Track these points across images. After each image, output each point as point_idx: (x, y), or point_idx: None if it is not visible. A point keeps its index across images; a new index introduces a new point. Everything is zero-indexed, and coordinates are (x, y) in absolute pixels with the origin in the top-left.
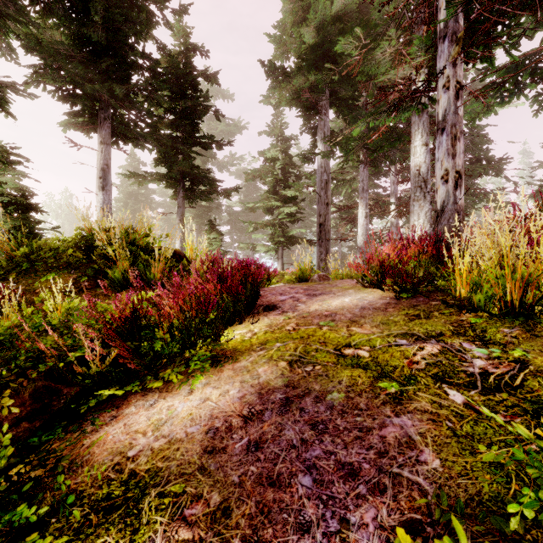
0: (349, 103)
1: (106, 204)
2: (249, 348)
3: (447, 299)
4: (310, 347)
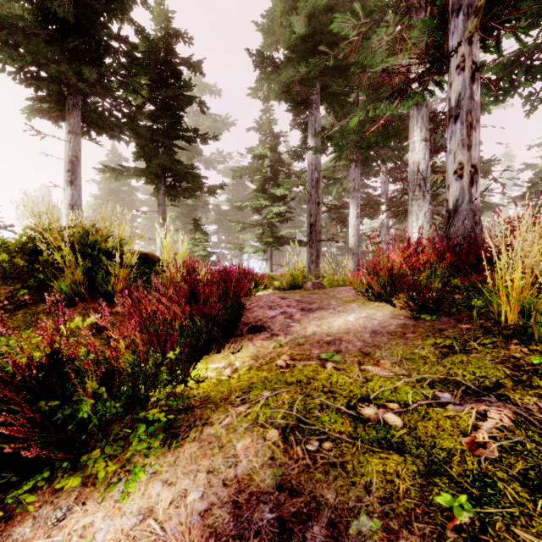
0: (340, 98)
1: (75, 200)
2: (225, 397)
3: (487, 325)
4: (311, 401)
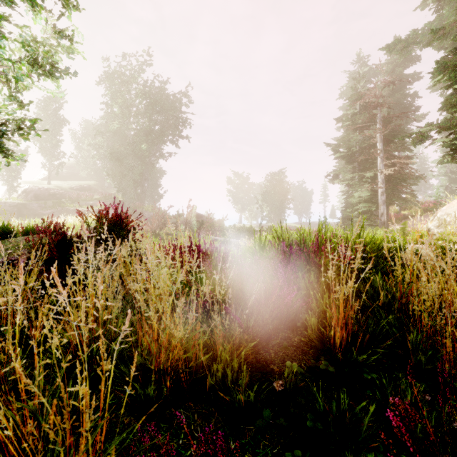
0: None
1: None
2: None
3: None
4: None
